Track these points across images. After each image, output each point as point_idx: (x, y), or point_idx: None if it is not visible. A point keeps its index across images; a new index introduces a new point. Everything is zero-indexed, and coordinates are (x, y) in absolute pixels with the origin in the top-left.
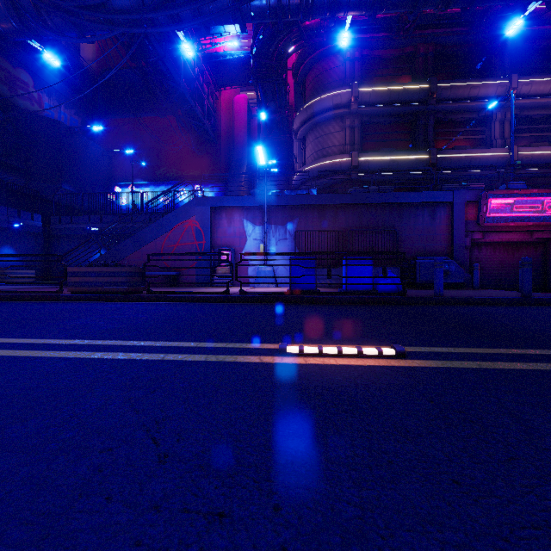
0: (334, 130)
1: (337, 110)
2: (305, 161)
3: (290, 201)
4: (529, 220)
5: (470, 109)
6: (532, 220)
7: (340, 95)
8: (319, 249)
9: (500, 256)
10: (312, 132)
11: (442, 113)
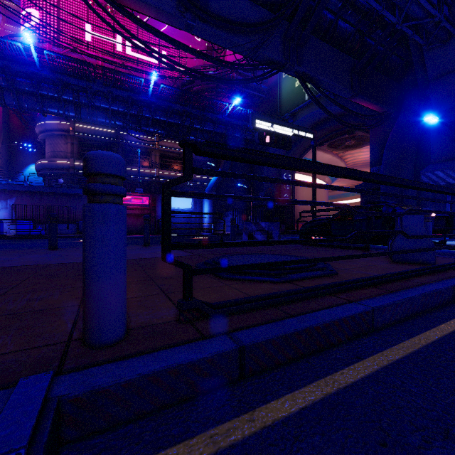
0: (61, 142)
1: (62, 132)
2: (45, 155)
3: (9, 187)
4: (138, 206)
5: (141, 147)
6: (140, 206)
7: (62, 125)
8: (31, 214)
9: (132, 220)
10: (48, 139)
11: (127, 146)
